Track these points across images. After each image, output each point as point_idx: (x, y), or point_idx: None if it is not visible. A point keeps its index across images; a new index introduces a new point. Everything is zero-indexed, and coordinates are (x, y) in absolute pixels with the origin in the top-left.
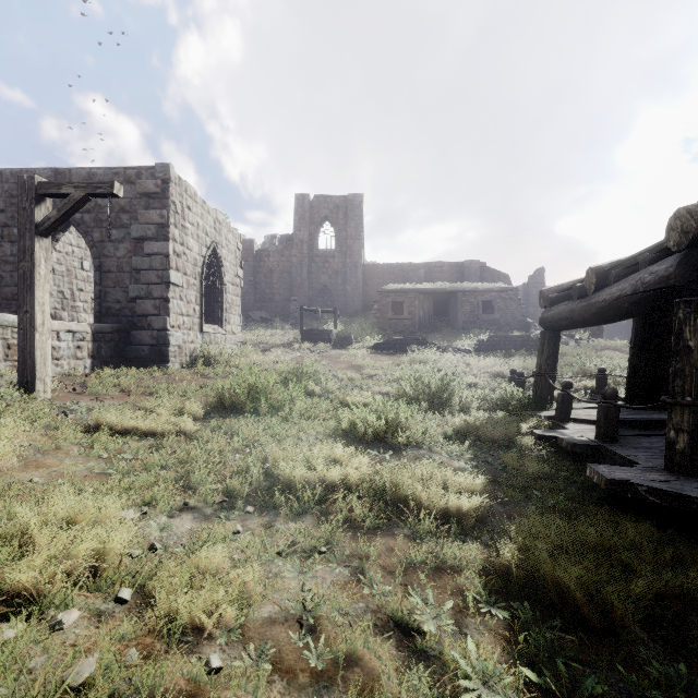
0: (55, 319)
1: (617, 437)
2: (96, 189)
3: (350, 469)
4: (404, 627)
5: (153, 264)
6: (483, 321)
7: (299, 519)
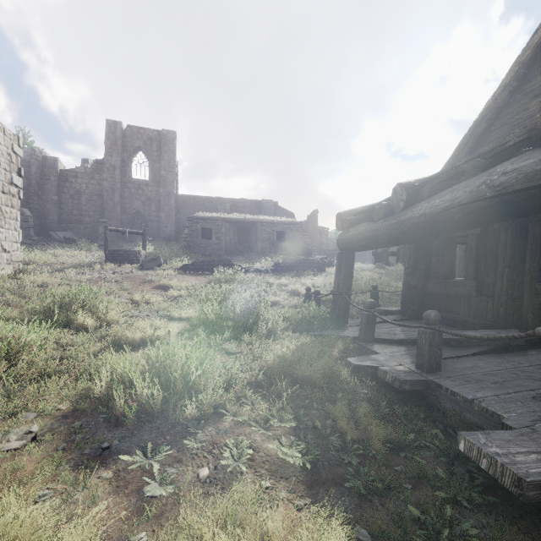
0: None
1: (440, 366)
2: None
3: None
4: None
5: None
6: (277, 247)
7: None
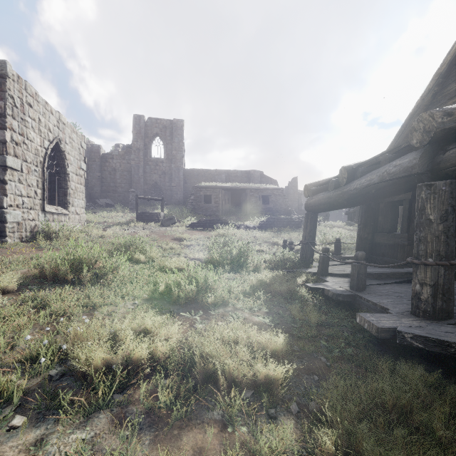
0: None
1: (365, 287)
2: None
3: (158, 343)
4: None
5: None
6: (263, 209)
7: (88, 422)
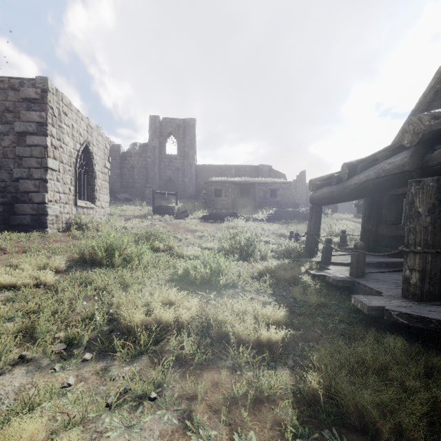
0: None
1: (364, 275)
2: None
3: (182, 310)
4: None
5: (33, 153)
6: (271, 202)
7: (134, 361)
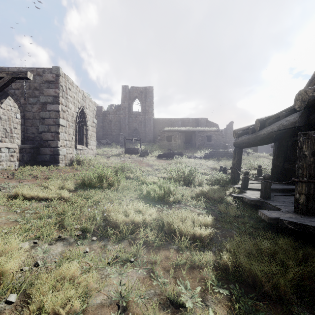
0: (1, 142)
1: (270, 197)
2: (18, 75)
3: (147, 215)
4: (175, 303)
5: (51, 115)
6: (207, 144)
7: (120, 243)
